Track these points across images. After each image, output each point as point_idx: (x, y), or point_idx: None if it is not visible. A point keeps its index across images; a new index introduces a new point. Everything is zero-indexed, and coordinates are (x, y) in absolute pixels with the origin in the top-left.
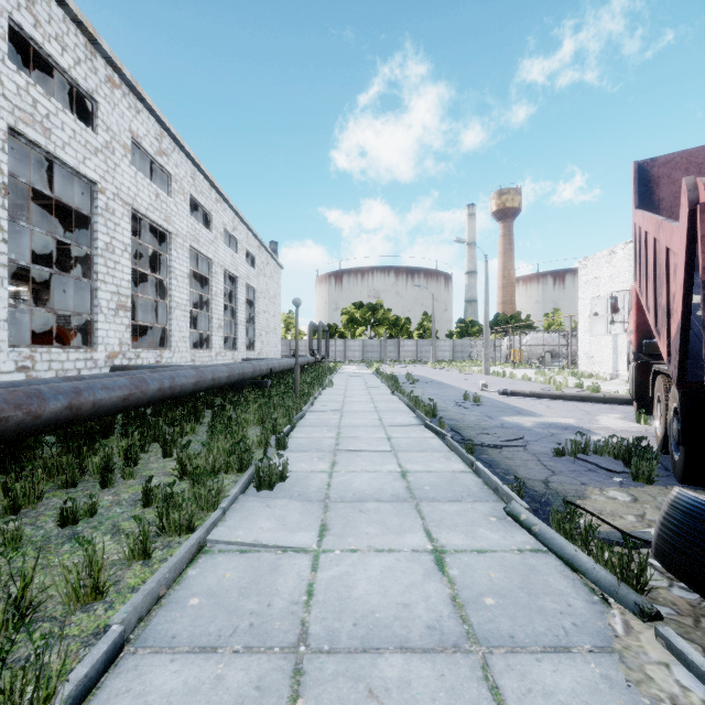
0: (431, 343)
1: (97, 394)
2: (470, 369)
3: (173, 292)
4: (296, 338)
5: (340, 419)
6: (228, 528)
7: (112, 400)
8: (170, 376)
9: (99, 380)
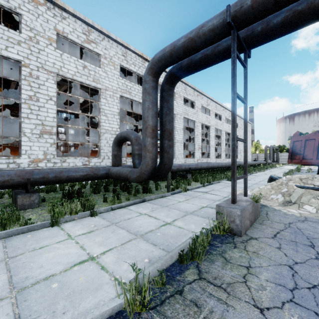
0: None
1: (203, 165)
2: None
3: (210, 142)
4: None
5: (255, 177)
6: (222, 181)
7: (205, 167)
8: (212, 164)
9: (203, 163)
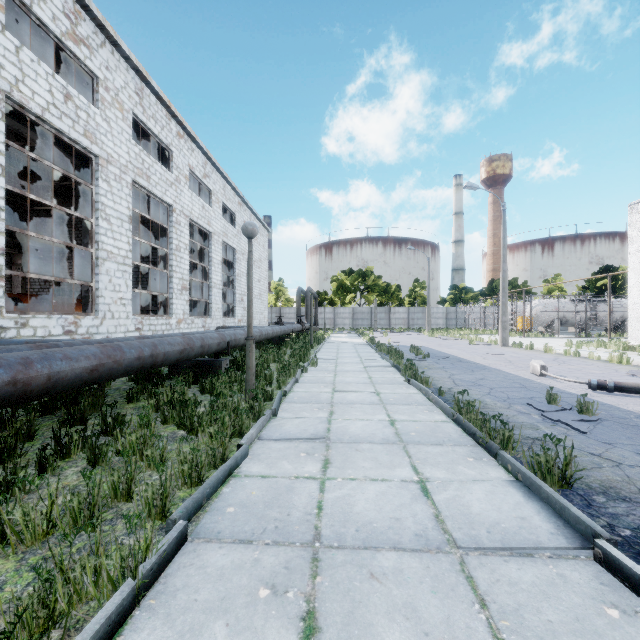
0: (423, 310)
1: None
2: (478, 338)
3: (101, 237)
4: (248, 293)
5: (322, 481)
6: None
7: None
8: None
9: None
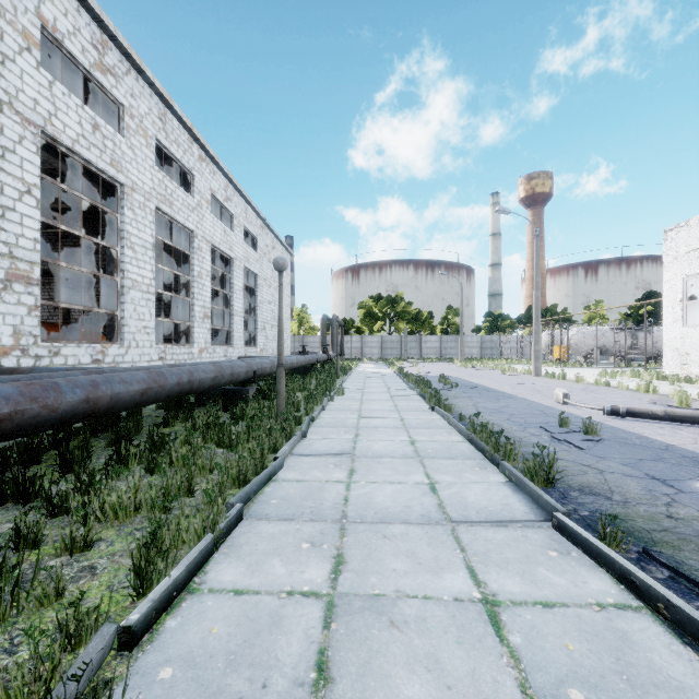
0: (456, 338)
1: None
2: (512, 369)
3: (126, 266)
4: (279, 323)
5: (348, 483)
6: None
7: None
8: None
9: None
